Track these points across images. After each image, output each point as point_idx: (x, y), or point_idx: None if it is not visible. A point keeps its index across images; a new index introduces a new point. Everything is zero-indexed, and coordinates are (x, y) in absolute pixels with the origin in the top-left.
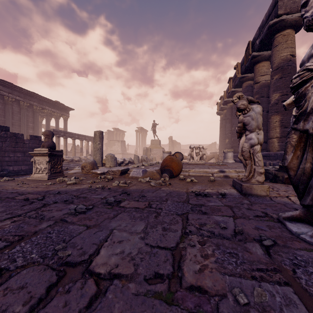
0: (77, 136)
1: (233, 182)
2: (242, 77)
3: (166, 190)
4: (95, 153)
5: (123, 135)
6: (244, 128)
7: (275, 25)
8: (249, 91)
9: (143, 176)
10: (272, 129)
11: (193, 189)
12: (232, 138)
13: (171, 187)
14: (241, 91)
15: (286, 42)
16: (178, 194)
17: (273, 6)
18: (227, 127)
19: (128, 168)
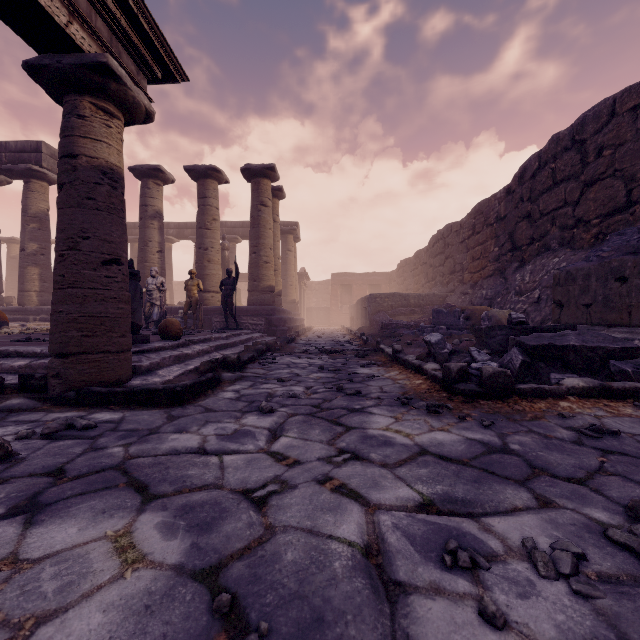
0: None
1: None
2: None
3: None
4: None
5: None
6: None
7: (37, 172)
8: None
9: None
10: (29, 282)
11: None
12: None
13: None
14: None
15: (45, 195)
16: None
17: (33, 148)
18: None
19: None
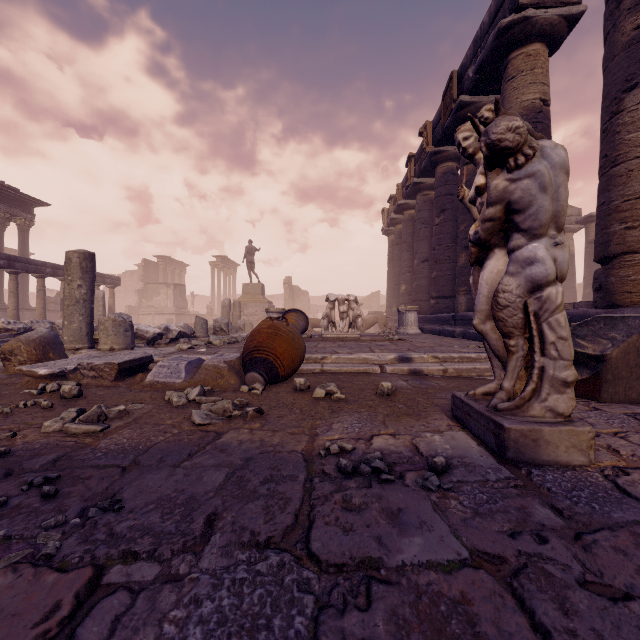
0: (51, 269)
1: (456, 404)
2: (436, 152)
3: (234, 450)
4: (68, 313)
5: (182, 273)
6: (505, 226)
7: (511, 30)
8: (450, 183)
9: (187, 382)
10: None
11: (332, 432)
12: (413, 283)
13: (260, 425)
14: (432, 184)
15: (533, 70)
16: (275, 472)
17: None
18: (403, 259)
19: (148, 356)
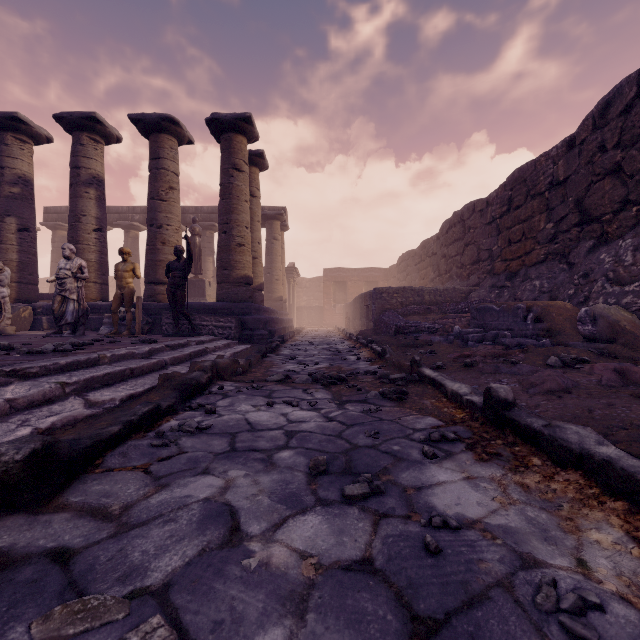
0: None
1: None
2: None
3: None
4: None
5: None
6: None
7: None
8: None
9: None
10: None
11: None
12: None
13: None
14: None
15: None
16: None
17: None
18: None
19: None
